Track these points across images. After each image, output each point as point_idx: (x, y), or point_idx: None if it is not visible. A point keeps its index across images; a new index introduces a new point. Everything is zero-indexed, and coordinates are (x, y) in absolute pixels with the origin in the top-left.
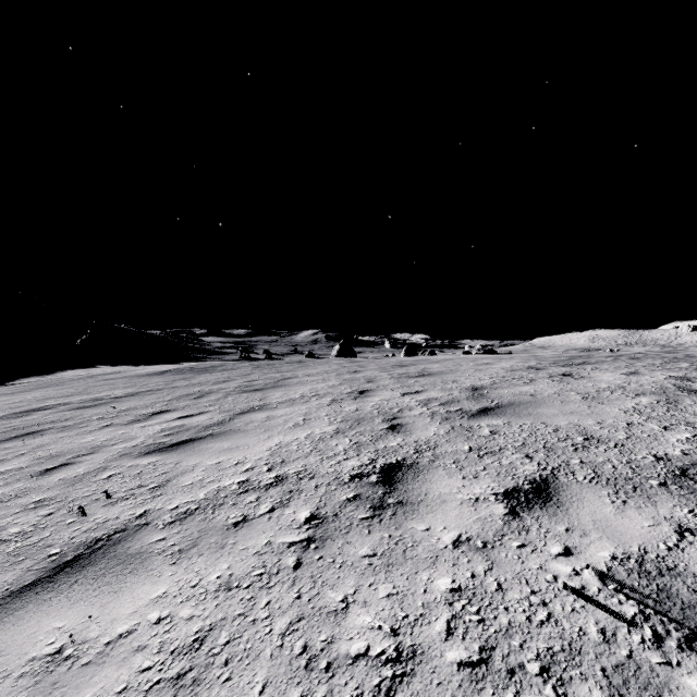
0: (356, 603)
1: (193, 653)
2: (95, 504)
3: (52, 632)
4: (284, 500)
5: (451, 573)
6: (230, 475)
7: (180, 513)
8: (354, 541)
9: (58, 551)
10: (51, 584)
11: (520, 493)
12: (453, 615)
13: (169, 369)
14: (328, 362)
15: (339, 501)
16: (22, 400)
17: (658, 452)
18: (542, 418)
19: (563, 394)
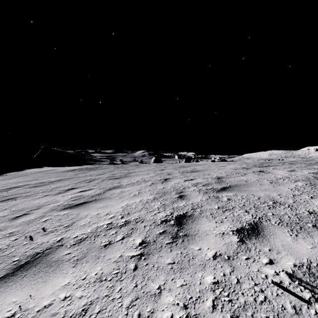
0: (165, 290)
1: (81, 317)
2: (37, 234)
3: (11, 304)
4: (129, 233)
5: (213, 273)
6: (103, 220)
7: (78, 239)
8: (163, 255)
9: (18, 259)
10: (13, 277)
11: (244, 230)
12: (215, 297)
13: (76, 168)
14: (149, 165)
15: (155, 234)
16: (7, 183)
17: (309, 209)
18: (252, 192)
19: (260, 181)
